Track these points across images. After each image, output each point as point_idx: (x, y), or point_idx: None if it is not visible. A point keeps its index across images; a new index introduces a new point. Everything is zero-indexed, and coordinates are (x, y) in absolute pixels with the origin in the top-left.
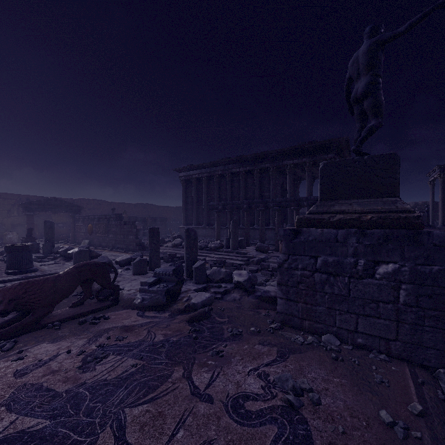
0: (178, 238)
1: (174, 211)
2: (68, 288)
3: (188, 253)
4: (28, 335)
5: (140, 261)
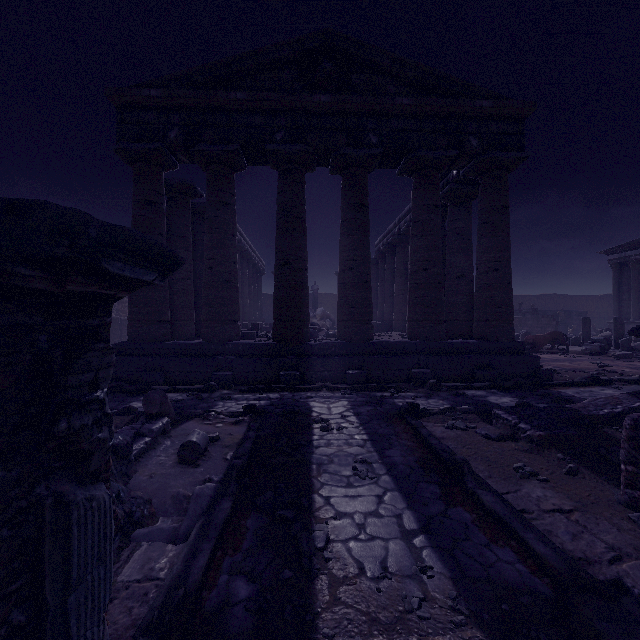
0: (606, 331)
1: (598, 302)
2: (548, 340)
3: (615, 333)
4: (537, 353)
5: (576, 338)
